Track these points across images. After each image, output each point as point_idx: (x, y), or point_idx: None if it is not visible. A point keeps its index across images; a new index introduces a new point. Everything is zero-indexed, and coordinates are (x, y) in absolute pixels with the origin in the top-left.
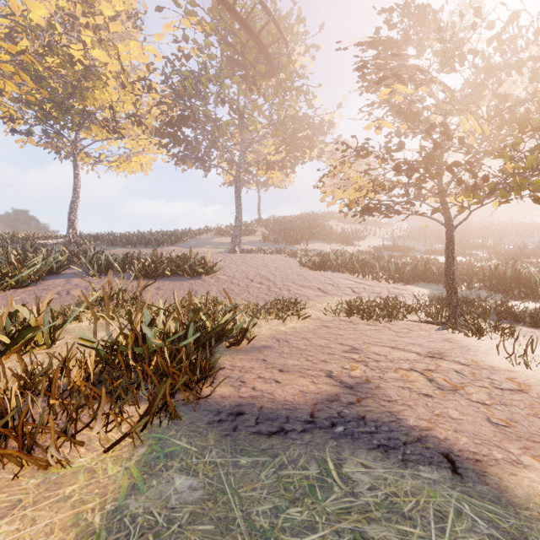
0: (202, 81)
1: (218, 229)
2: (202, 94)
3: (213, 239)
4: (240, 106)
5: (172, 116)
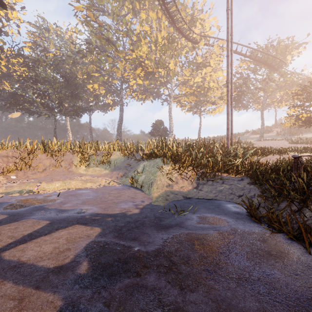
0: (247, 84)
1: (252, 132)
2: (246, 84)
3: (250, 136)
4: (263, 86)
5: (235, 96)
